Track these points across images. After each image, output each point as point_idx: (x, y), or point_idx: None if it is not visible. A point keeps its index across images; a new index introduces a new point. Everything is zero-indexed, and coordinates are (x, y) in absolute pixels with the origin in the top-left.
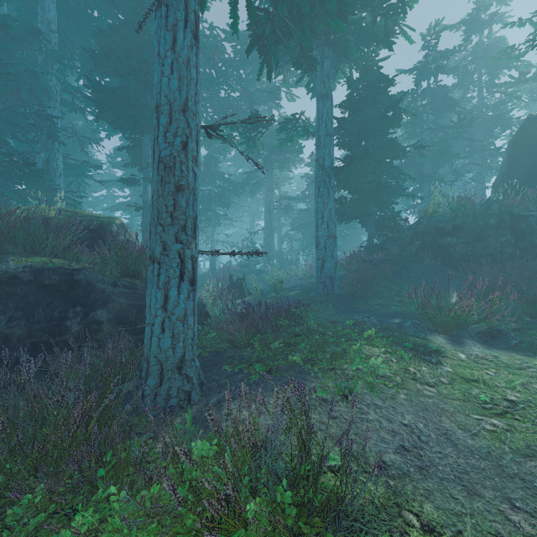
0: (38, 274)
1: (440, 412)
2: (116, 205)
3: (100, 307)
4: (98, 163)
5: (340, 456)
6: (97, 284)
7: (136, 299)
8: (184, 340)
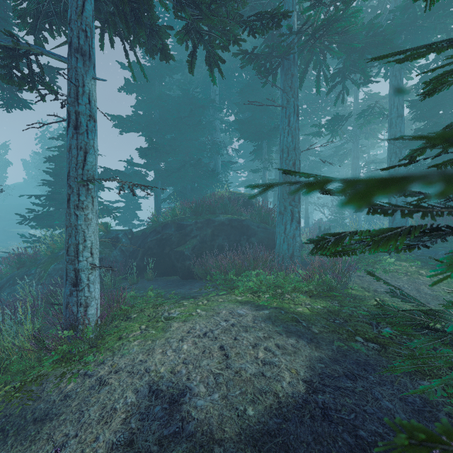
0: (230, 222)
1: (422, 283)
2: (241, 183)
3: (253, 236)
4: (231, 157)
5: (357, 287)
6: (251, 226)
7: (267, 234)
8: (293, 246)
